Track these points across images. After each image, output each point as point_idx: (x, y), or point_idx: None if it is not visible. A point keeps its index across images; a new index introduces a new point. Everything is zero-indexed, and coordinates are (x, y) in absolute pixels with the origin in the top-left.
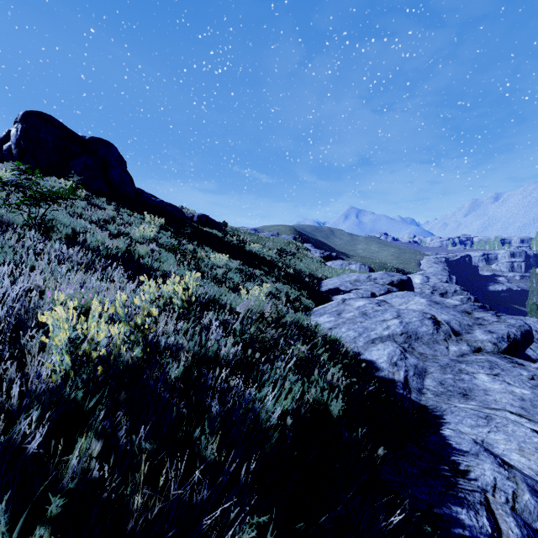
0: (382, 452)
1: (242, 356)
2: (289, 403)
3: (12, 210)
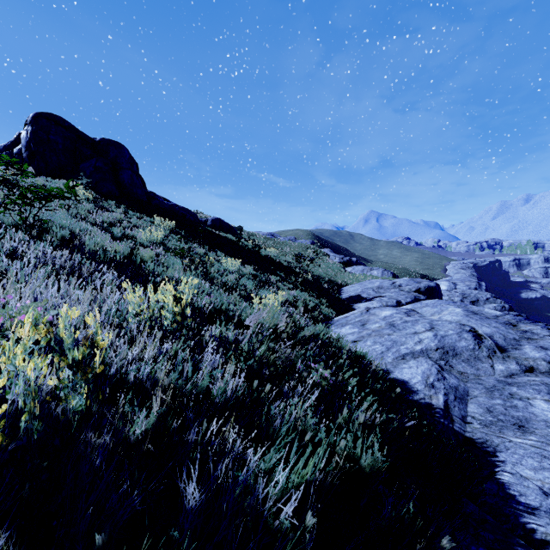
0: (447, 544)
1: (246, 391)
2: (310, 471)
3: (6, 211)
